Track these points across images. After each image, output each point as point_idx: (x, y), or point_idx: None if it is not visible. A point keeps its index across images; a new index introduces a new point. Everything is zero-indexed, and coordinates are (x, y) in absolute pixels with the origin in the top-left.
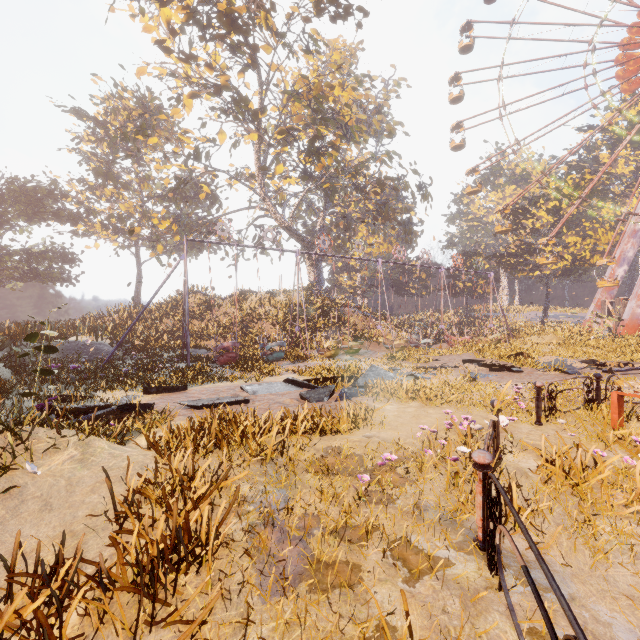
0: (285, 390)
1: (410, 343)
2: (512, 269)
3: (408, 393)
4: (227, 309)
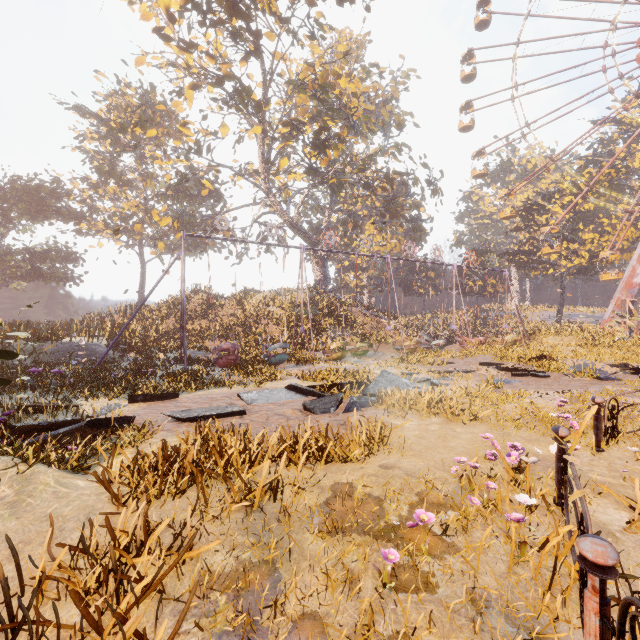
0: (287, 398)
1: (420, 344)
2: (525, 267)
3: (430, 406)
4: (230, 309)
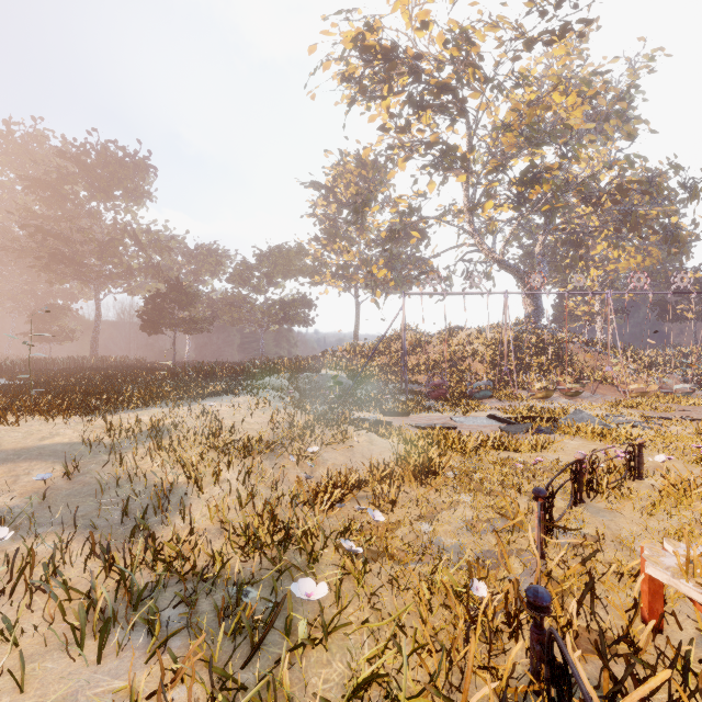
0: (487, 423)
1: (659, 388)
2: None
3: (594, 434)
4: (436, 346)
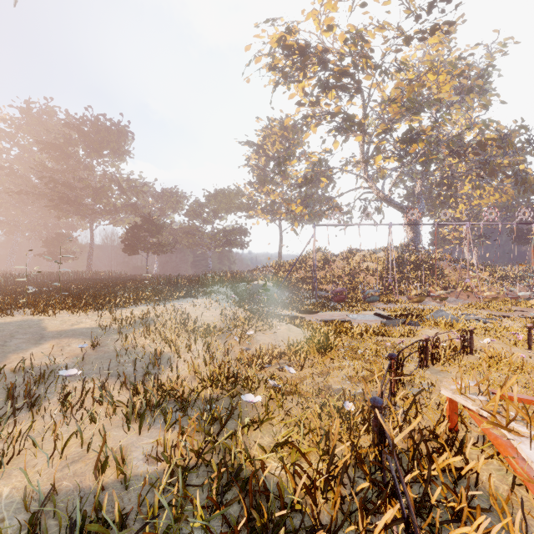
0: (373, 319)
1: (507, 295)
2: None
3: (446, 325)
4: (339, 263)
